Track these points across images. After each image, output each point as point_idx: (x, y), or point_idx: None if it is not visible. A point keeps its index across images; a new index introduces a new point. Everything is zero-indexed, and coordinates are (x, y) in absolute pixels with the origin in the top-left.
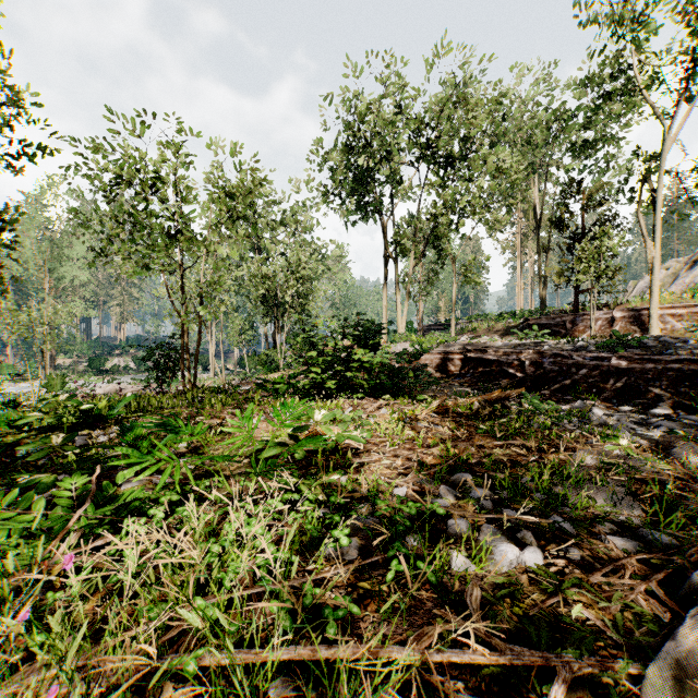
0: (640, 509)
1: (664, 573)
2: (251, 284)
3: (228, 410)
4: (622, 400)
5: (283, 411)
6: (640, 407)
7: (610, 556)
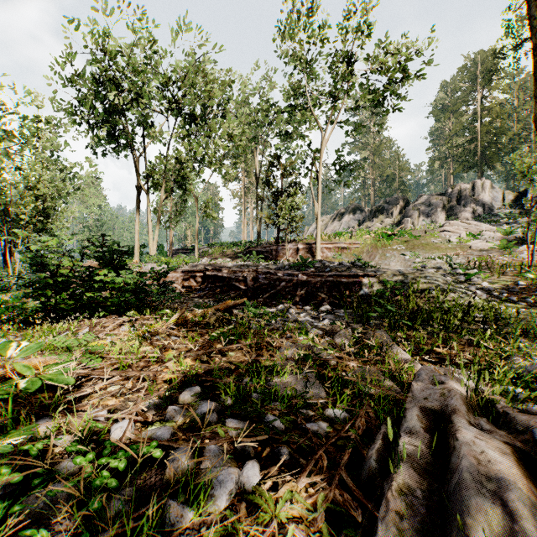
0: (324, 390)
1: (348, 454)
2: None
3: None
4: (304, 302)
5: None
6: (314, 306)
7: (310, 445)
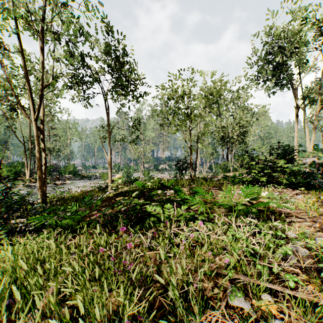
0: None
1: None
2: (216, 131)
3: (212, 188)
4: None
5: (245, 190)
6: None
7: None
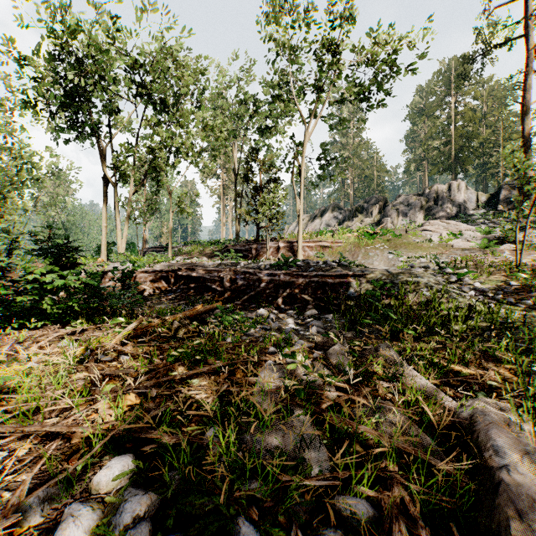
0: (326, 449)
1: None
2: None
3: None
4: (287, 305)
5: None
6: (298, 309)
7: None
